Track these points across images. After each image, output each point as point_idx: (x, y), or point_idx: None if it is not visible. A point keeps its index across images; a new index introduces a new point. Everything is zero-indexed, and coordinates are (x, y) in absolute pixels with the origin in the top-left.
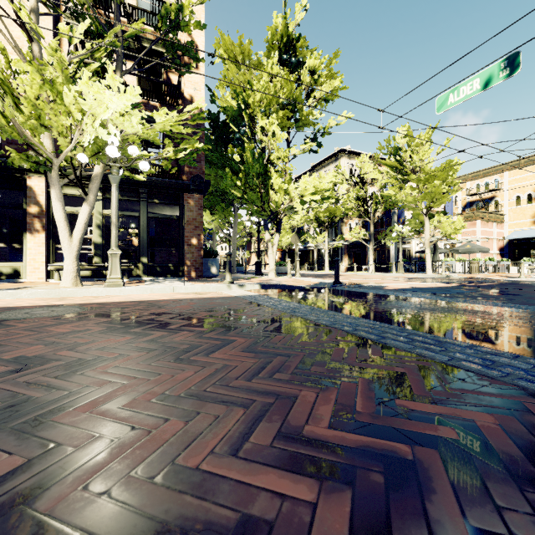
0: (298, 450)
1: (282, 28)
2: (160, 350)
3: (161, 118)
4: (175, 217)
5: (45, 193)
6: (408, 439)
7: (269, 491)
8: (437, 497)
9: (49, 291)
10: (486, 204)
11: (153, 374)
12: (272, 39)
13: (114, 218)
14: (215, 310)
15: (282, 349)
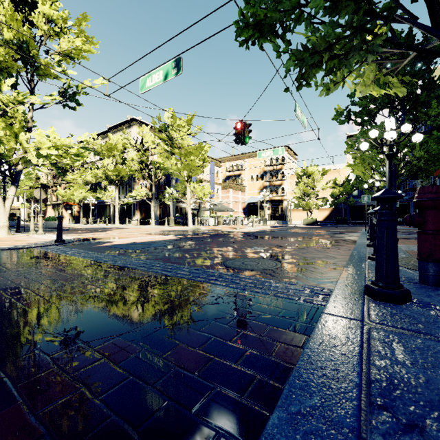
0: None
1: None
2: None
3: None
4: None
5: None
6: None
7: None
8: None
9: None
10: (236, 178)
11: None
12: None
13: None
14: None
15: None
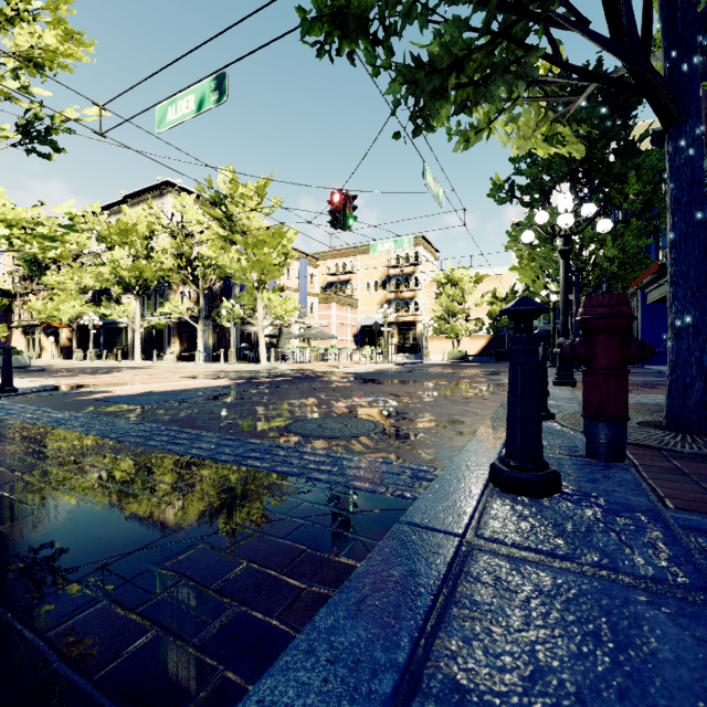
0: None
1: None
2: None
3: None
4: None
5: None
6: None
7: None
8: None
9: None
10: (344, 286)
11: None
12: None
13: None
14: None
15: None
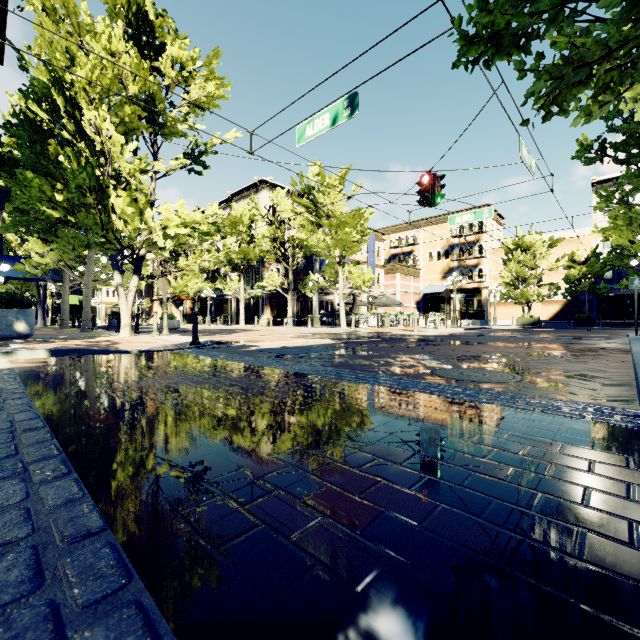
0: None
1: None
2: None
3: None
4: None
5: None
6: None
7: None
8: None
9: None
10: (406, 258)
11: None
12: (113, 1)
13: None
14: None
15: None
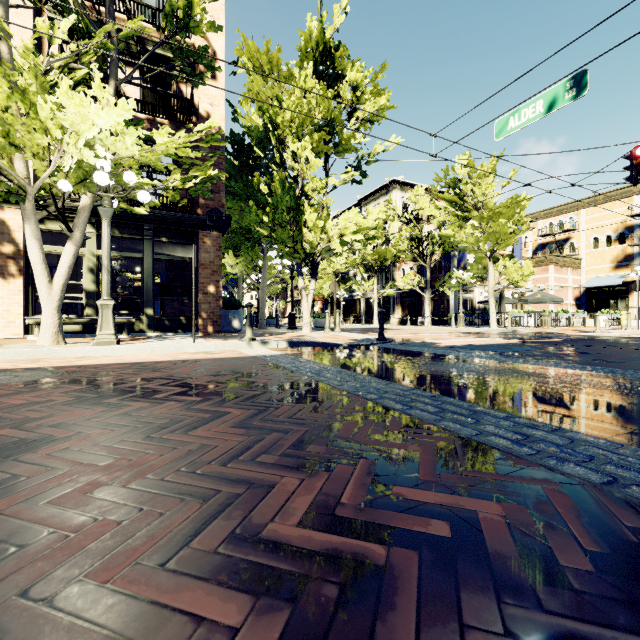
0: (247, 556)
1: (317, 33)
2: (130, 427)
3: (163, 138)
4: (188, 260)
5: (22, 229)
6: (389, 538)
7: (188, 614)
8: (395, 615)
9: (20, 351)
10: (560, 246)
11: (107, 458)
12: (305, 47)
13: (106, 260)
14: (221, 374)
15: (284, 423)
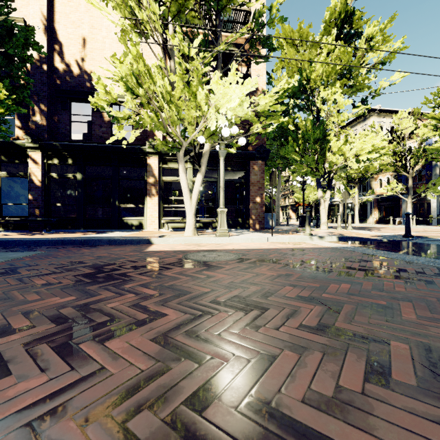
0: None
1: (340, 5)
2: (414, 301)
3: (265, 100)
4: (243, 181)
5: (158, 168)
6: None
7: None
8: None
9: (185, 239)
10: None
11: None
12: (329, 18)
13: (222, 183)
14: (352, 261)
15: None
